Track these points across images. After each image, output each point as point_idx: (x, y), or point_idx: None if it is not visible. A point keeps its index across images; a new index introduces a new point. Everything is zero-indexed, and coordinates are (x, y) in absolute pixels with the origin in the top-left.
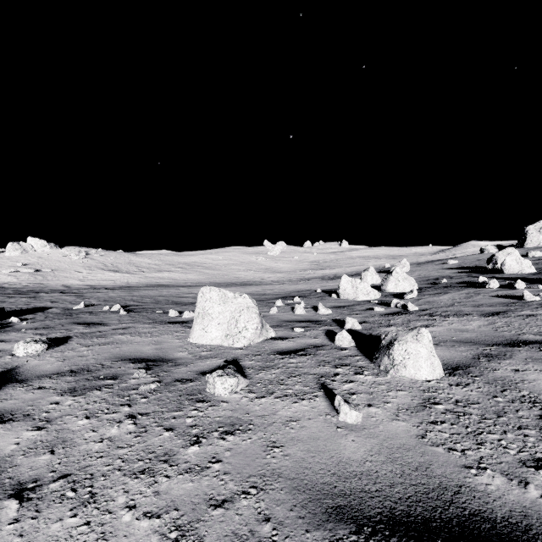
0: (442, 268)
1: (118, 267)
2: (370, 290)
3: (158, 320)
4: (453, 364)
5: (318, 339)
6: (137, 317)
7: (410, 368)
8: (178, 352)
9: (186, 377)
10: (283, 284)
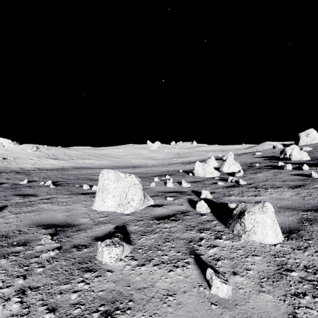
0: (253, 157)
1: (57, 156)
2: (213, 170)
3: (75, 192)
4: (286, 228)
5: (183, 206)
6: (61, 189)
7: (259, 234)
8: (82, 218)
9: (83, 243)
10: (158, 166)
